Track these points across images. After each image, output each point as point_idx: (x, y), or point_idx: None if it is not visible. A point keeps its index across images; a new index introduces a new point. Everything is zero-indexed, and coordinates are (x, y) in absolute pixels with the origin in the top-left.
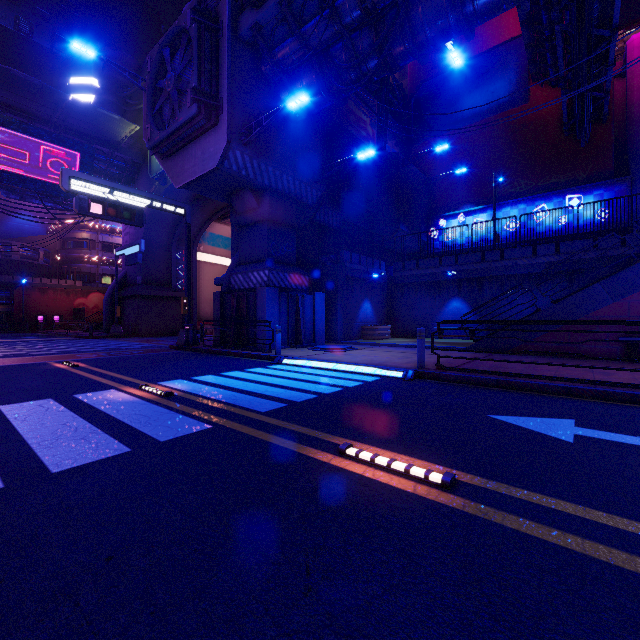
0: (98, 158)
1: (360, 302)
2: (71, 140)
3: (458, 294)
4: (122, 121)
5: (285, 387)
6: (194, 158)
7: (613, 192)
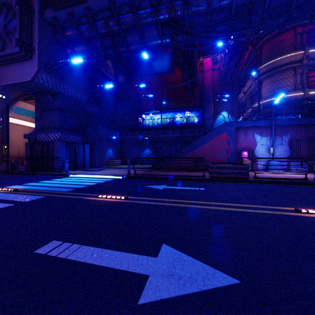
0: None
1: (107, 149)
2: None
3: (148, 147)
4: None
5: (73, 184)
6: (15, 72)
7: (199, 113)
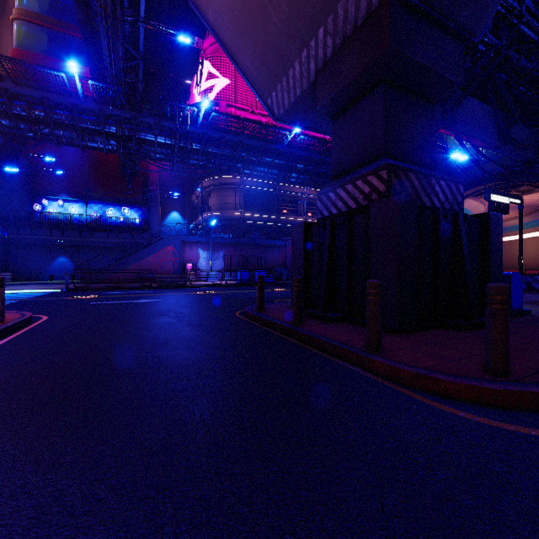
0: None
1: None
2: None
3: (64, 254)
4: None
5: (12, 297)
6: None
7: (142, 211)
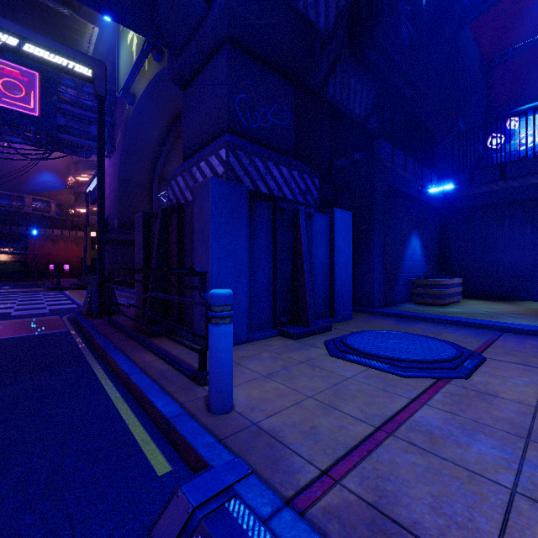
0: (66, 83)
1: (406, 237)
2: None
3: None
4: (75, 20)
5: None
6: None
7: None
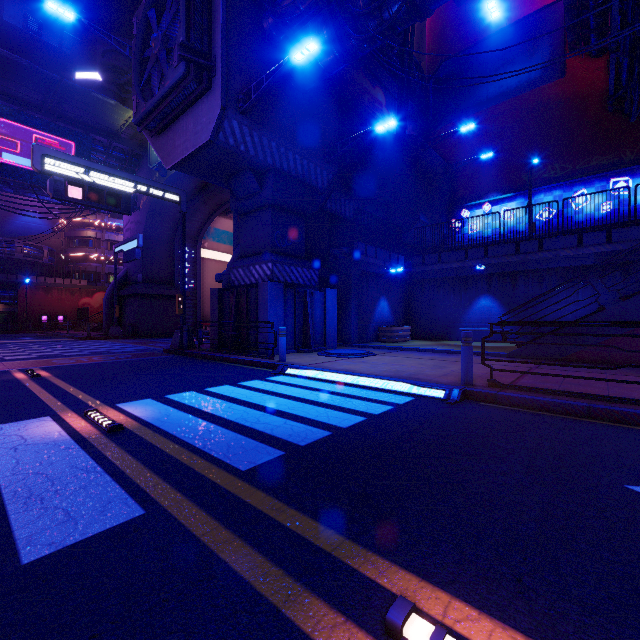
0: (96, 149)
1: (376, 300)
2: (66, 129)
3: (487, 291)
4: (119, 107)
5: (285, 414)
6: (185, 132)
7: None
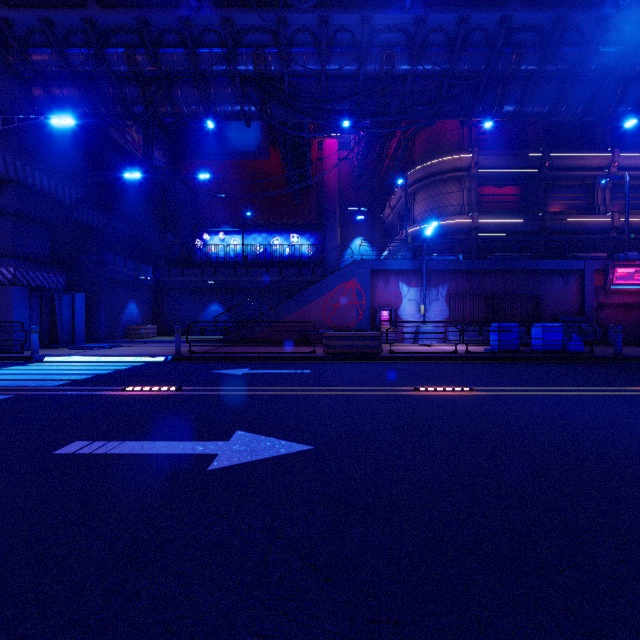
0: None
1: (125, 303)
2: None
3: (217, 299)
4: None
5: (62, 374)
6: None
7: (315, 237)
